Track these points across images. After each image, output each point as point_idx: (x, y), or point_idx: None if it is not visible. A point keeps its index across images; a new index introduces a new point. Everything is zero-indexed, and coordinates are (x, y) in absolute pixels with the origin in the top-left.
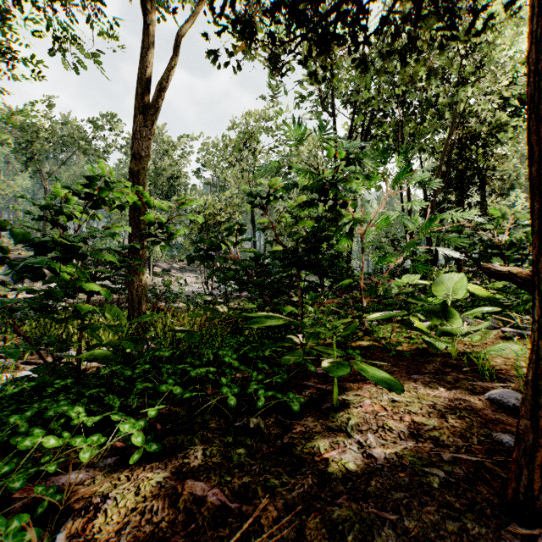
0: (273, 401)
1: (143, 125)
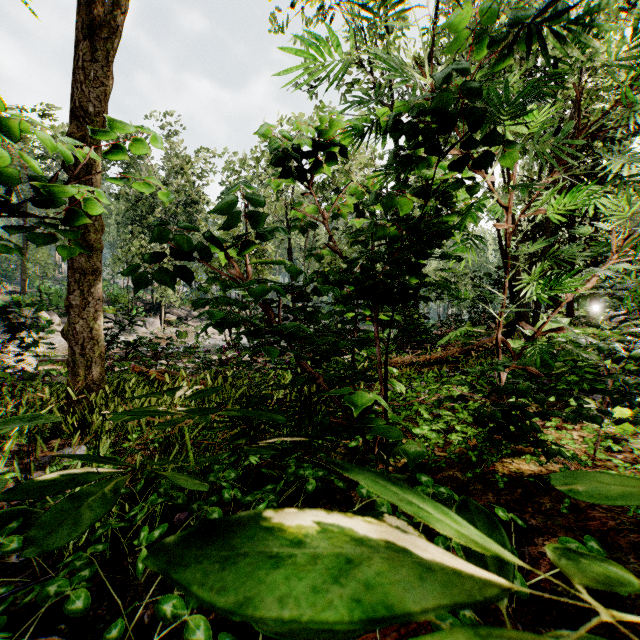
0: None
1: (94, 61)
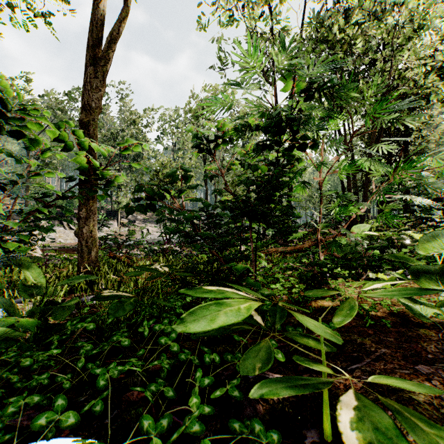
0: (226, 435)
1: (93, 76)
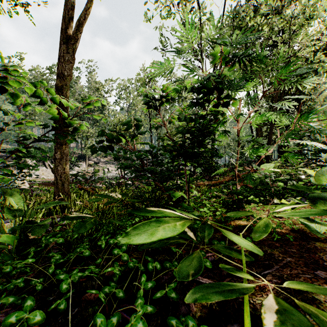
0: None
1: (65, 52)
